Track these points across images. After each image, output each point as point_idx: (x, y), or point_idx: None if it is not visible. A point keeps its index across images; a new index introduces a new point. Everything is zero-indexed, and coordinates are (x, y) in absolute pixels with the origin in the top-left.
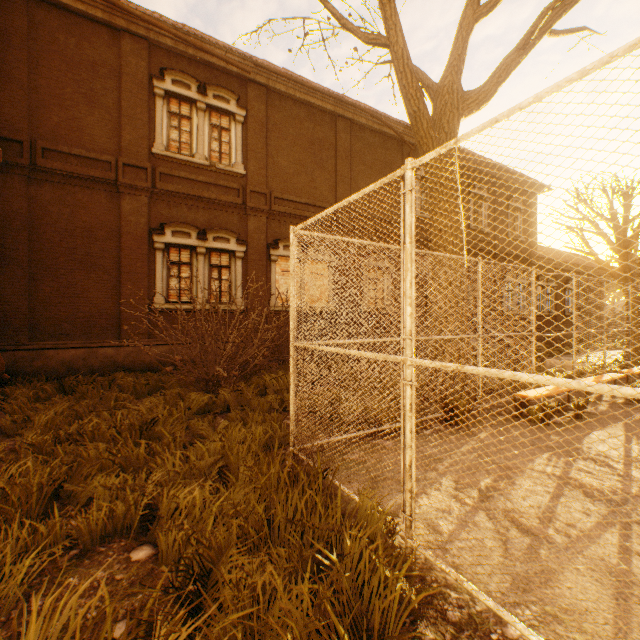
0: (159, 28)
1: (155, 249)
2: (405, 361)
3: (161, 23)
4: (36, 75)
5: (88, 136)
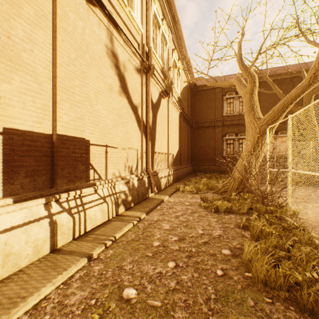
0: None
1: (223, 141)
2: None
3: None
4: (199, 107)
5: (208, 116)
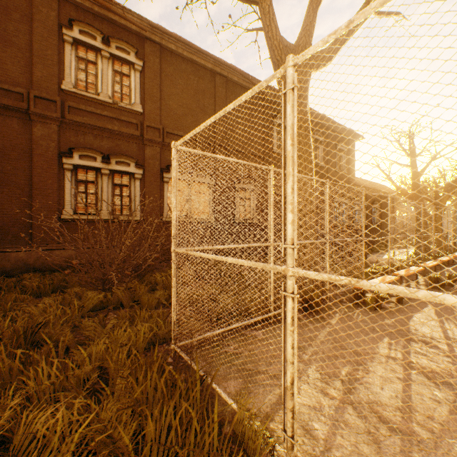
0: None
1: (64, 169)
2: (286, 271)
3: None
4: None
5: (1, 70)
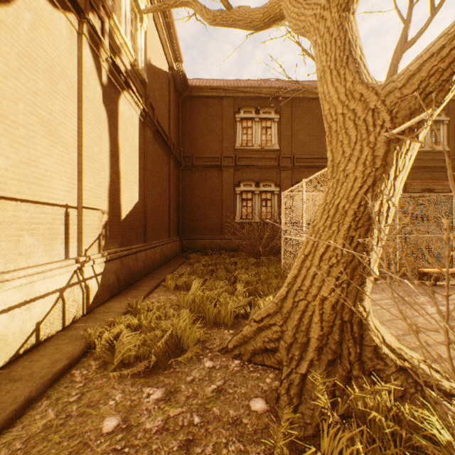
0: (238, 91)
1: (236, 194)
2: (302, 239)
3: (238, 88)
4: (193, 128)
5: (210, 148)
